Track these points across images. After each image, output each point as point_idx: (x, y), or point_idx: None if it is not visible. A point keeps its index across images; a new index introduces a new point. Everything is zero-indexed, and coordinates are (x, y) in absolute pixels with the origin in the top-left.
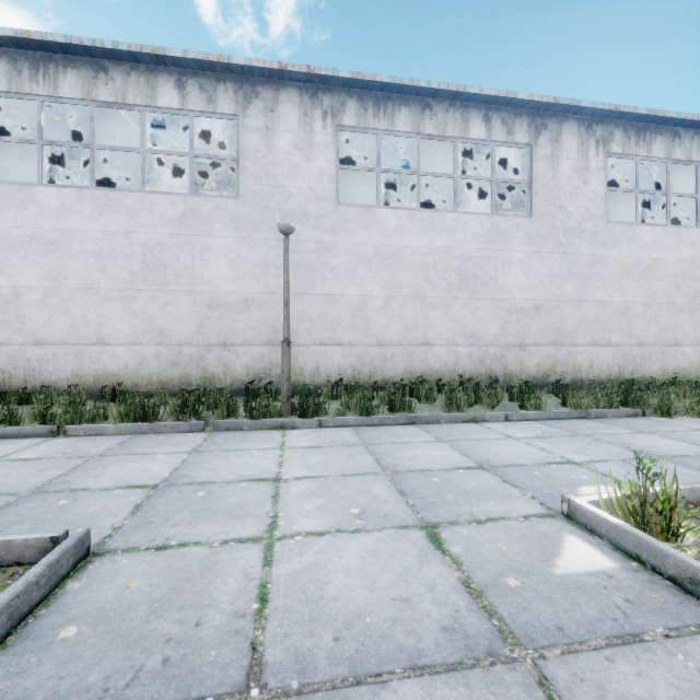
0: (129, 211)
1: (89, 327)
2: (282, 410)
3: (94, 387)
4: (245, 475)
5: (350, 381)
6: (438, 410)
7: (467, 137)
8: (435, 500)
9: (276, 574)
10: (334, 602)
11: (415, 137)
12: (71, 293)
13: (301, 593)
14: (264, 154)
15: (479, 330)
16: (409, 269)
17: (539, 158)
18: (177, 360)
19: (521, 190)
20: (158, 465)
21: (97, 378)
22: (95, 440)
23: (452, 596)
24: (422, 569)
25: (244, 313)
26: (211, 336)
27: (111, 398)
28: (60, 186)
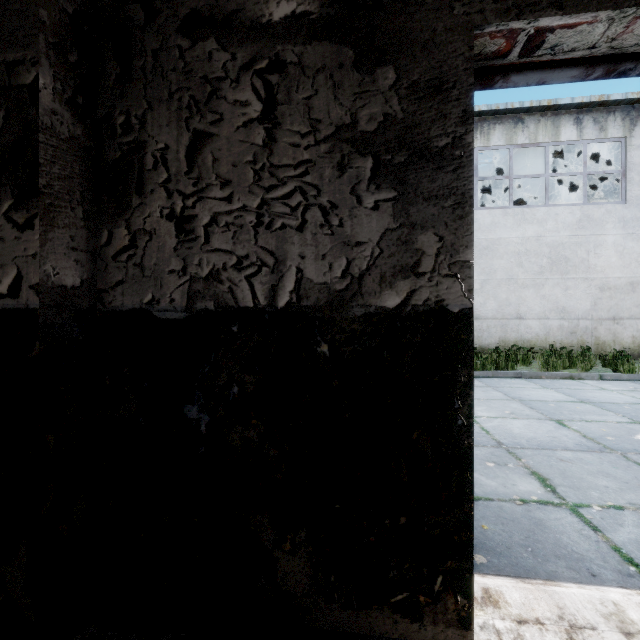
0: None
1: None
2: None
3: None
4: None
5: None
6: (535, 371)
7: (558, 140)
8: (555, 412)
9: (484, 426)
10: (519, 434)
11: (507, 148)
12: None
13: (501, 431)
14: None
15: (570, 306)
16: (503, 257)
17: (634, 147)
18: None
19: (614, 167)
20: None
21: None
22: None
23: (577, 438)
24: (558, 431)
25: None
26: None
27: None
28: None
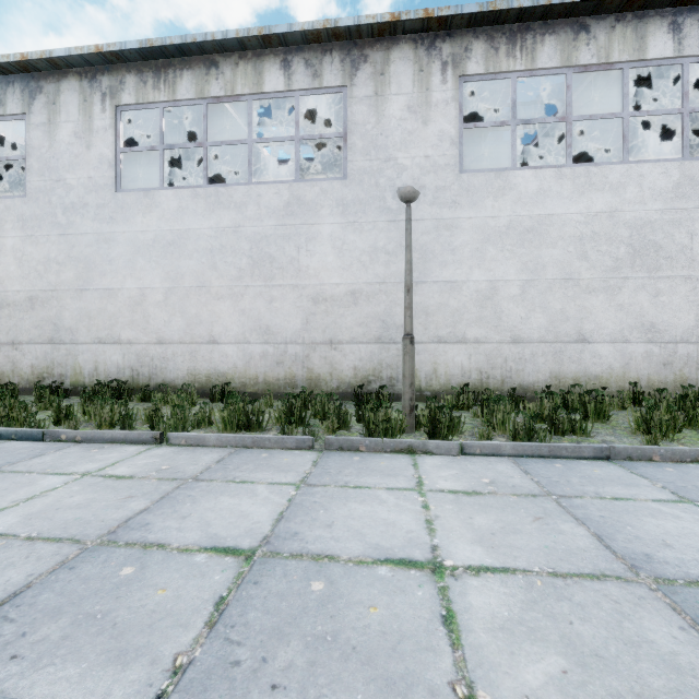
0: (237, 205)
1: (202, 326)
2: (404, 424)
3: (206, 386)
4: (380, 546)
5: (476, 386)
6: (624, 435)
7: (643, 58)
8: None
9: None
10: None
11: (563, 72)
12: (187, 292)
13: None
14: (373, 125)
15: (662, 321)
16: (556, 244)
17: None
18: (283, 359)
19: None
20: (257, 505)
21: (209, 377)
22: (195, 452)
23: None
24: None
25: (351, 307)
26: (317, 333)
27: (220, 398)
28: (178, 188)
